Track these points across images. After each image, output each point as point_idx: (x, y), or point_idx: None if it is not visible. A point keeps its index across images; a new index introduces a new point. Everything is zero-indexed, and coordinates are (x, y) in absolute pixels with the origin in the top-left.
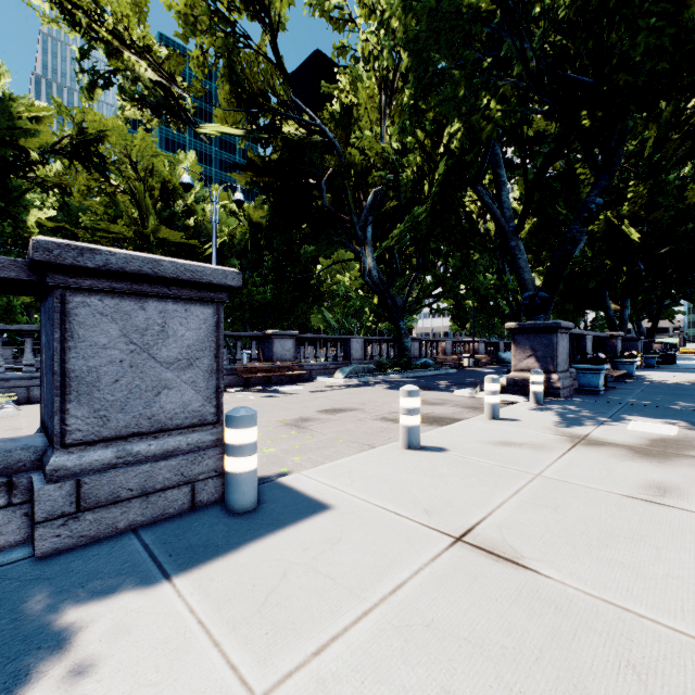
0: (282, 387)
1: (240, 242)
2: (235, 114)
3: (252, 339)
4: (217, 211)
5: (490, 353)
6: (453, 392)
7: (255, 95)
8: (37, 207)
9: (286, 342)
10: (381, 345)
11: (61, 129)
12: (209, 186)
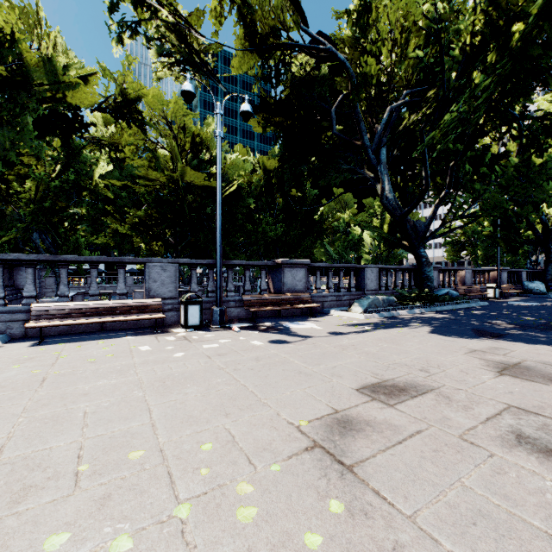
0: (294, 323)
1: (256, 188)
2: (248, 61)
3: (261, 268)
4: (222, 124)
5: (511, 282)
6: (548, 346)
7: (266, 34)
8: (93, 162)
9: (296, 272)
10: (396, 275)
11: (106, 90)
12: (212, 96)
